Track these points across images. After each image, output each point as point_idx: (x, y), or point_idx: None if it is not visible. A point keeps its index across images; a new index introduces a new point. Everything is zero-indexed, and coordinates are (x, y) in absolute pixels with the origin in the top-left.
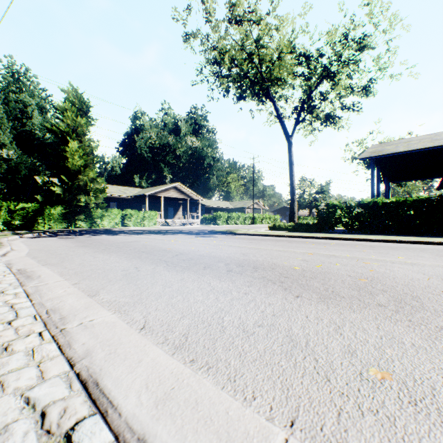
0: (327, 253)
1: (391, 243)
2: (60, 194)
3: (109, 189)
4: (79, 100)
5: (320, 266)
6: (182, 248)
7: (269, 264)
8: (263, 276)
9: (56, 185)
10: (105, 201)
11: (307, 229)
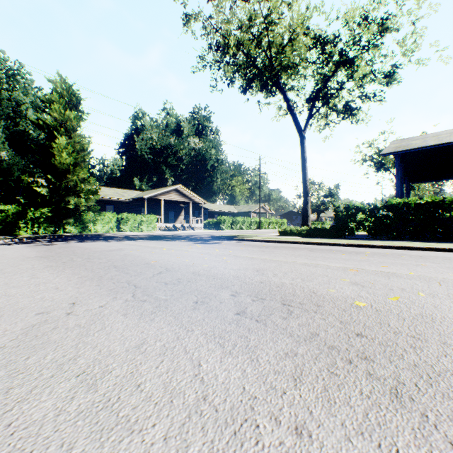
0: (376, 269)
1: (439, 252)
2: (46, 195)
3: (106, 191)
4: (68, 91)
5: (397, 298)
6: (172, 261)
7: (305, 292)
8: (311, 331)
9: (41, 186)
10: (101, 204)
11: (324, 234)
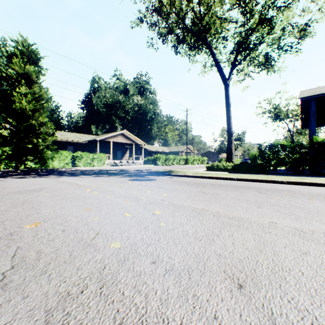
0: None
1: None
2: (8, 136)
3: (67, 135)
4: (28, 48)
5: None
6: (68, 222)
7: None
8: None
9: (3, 128)
10: (63, 145)
11: (248, 170)
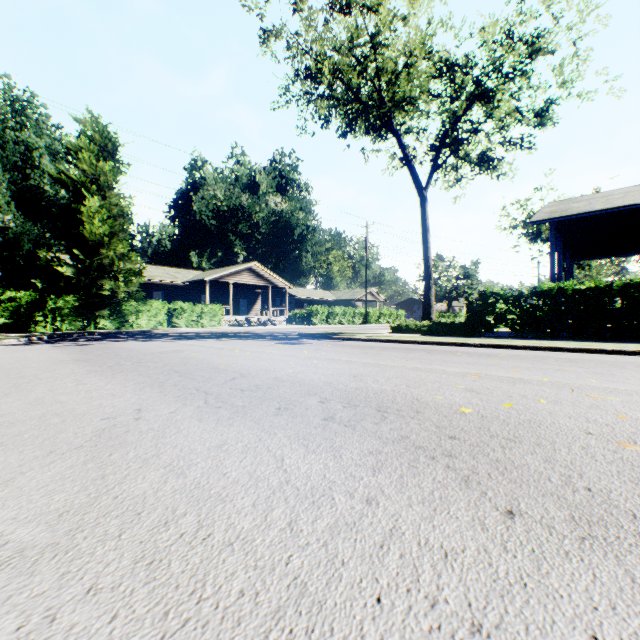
0: (504, 375)
1: (597, 354)
2: (72, 277)
3: (152, 271)
4: (102, 134)
5: (510, 405)
6: (247, 365)
7: (407, 399)
8: (402, 435)
9: (65, 264)
10: (145, 289)
11: (452, 331)
